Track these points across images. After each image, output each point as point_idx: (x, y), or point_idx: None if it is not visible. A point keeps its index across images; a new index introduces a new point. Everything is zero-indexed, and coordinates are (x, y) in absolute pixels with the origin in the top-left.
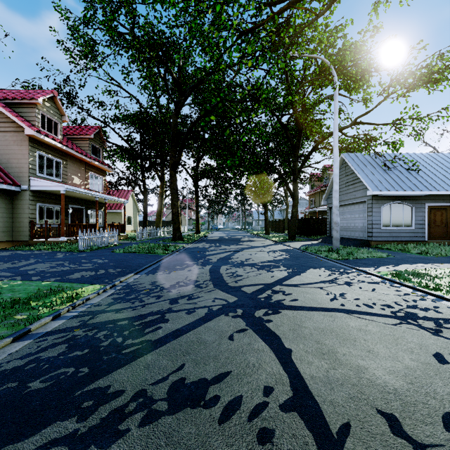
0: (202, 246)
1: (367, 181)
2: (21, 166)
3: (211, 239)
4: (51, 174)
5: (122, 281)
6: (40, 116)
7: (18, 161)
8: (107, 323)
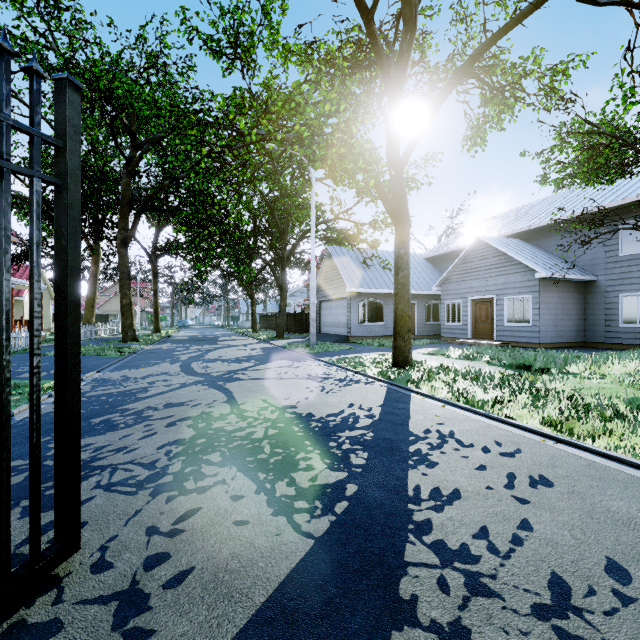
0: (167, 347)
1: (347, 278)
2: None
3: (178, 339)
4: None
5: (88, 377)
6: None
7: None
8: (102, 394)
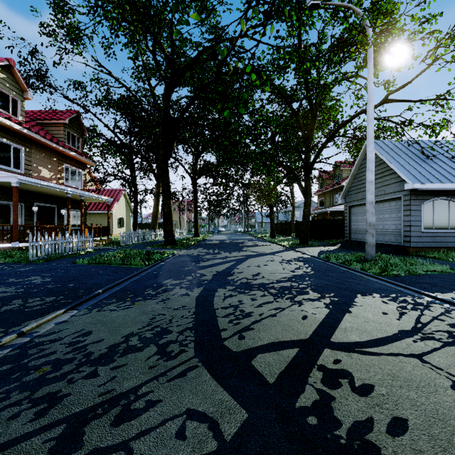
0: (197, 253)
1: (403, 172)
2: None
3: (210, 243)
4: (7, 163)
5: (28, 331)
6: None
7: None
8: None
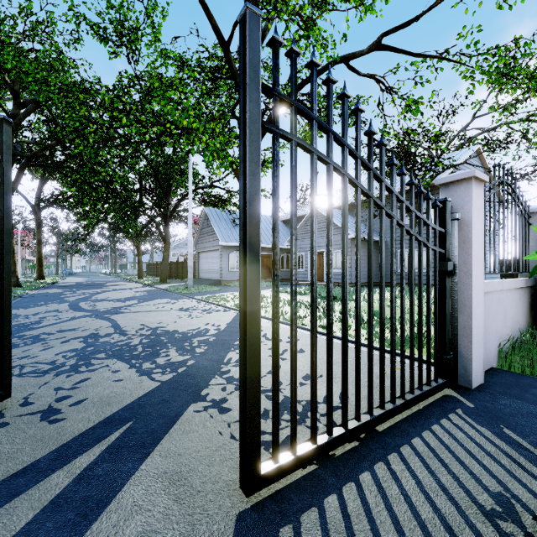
0: (53, 291)
1: (219, 234)
2: None
3: (64, 285)
4: None
5: None
6: None
7: None
8: None
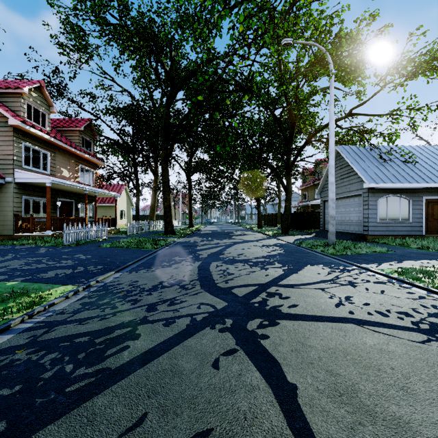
0: (193, 240)
1: (363, 174)
2: (5, 157)
3: (203, 233)
4: (38, 166)
5: (100, 281)
6: (26, 106)
7: (2, 152)
8: (62, 339)
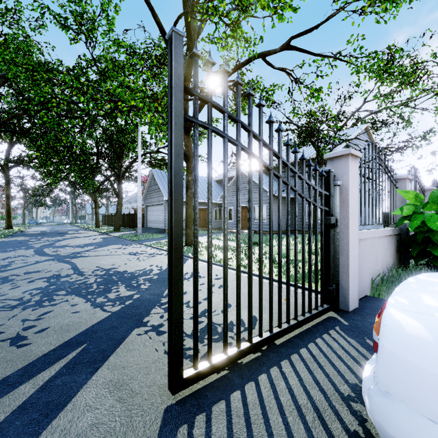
0: (21, 239)
1: (164, 191)
2: None
3: (30, 233)
4: None
5: None
6: None
7: None
8: None
